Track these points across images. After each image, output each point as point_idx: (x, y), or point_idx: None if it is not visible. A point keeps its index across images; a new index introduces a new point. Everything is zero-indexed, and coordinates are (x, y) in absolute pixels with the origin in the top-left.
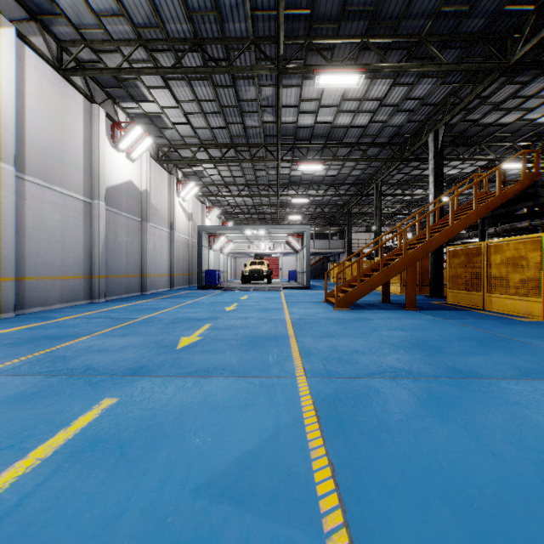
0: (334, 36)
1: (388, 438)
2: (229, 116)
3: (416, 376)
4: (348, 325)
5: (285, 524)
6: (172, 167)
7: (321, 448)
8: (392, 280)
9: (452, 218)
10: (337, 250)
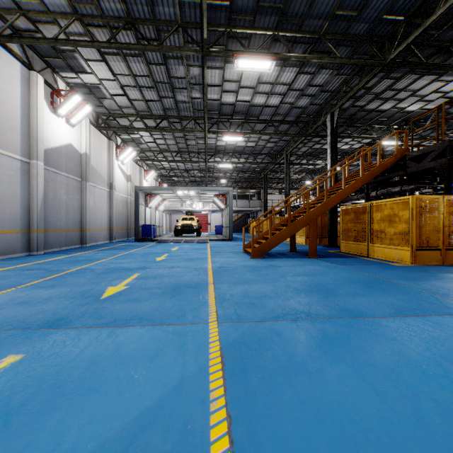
0: (250, 27)
1: (286, 382)
2: (162, 91)
3: (314, 318)
4: (260, 272)
5: None
6: (111, 133)
7: (221, 398)
8: (298, 233)
9: (344, 182)
10: (256, 208)
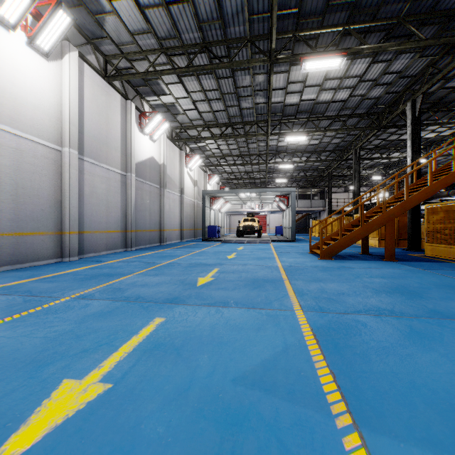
0: (318, 27)
1: (377, 359)
2: (228, 101)
3: (399, 315)
4: (332, 272)
5: (302, 407)
6: (182, 144)
7: (323, 361)
8: (370, 235)
9: (430, 178)
10: (318, 208)
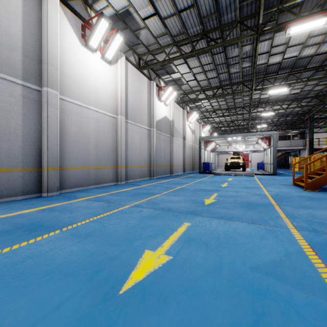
0: None
1: None
2: (220, 70)
3: None
4: (319, 202)
5: (312, 295)
6: (184, 105)
7: (324, 268)
8: None
9: None
10: (298, 147)
